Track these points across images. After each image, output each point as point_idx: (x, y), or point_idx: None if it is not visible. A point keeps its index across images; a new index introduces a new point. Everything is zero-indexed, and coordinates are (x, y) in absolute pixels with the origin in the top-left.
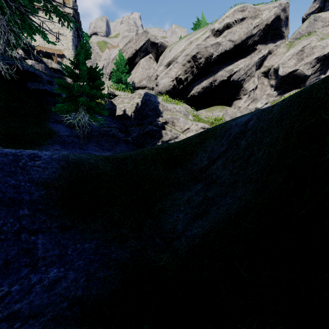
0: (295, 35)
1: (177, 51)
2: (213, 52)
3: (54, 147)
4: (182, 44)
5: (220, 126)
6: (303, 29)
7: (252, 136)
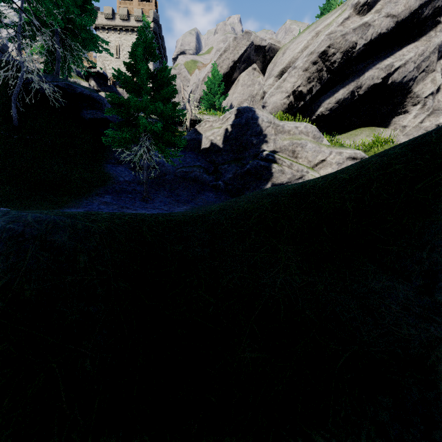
0: None
1: (294, 51)
2: (357, 41)
3: (103, 199)
4: (302, 40)
5: None
6: None
7: None
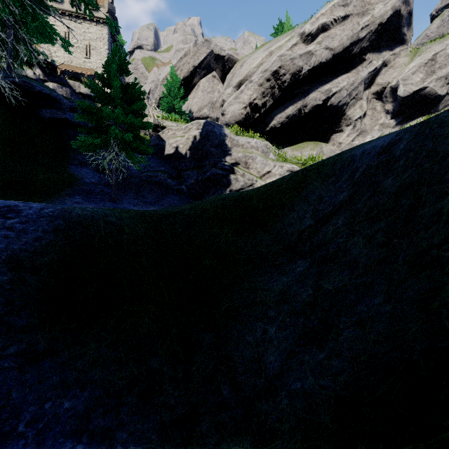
0: (421, 39)
1: (251, 65)
2: (303, 66)
3: (74, 199)
4: (258, 57)
5: (331, 159)
6: (432, 30)
7: (409, 170)
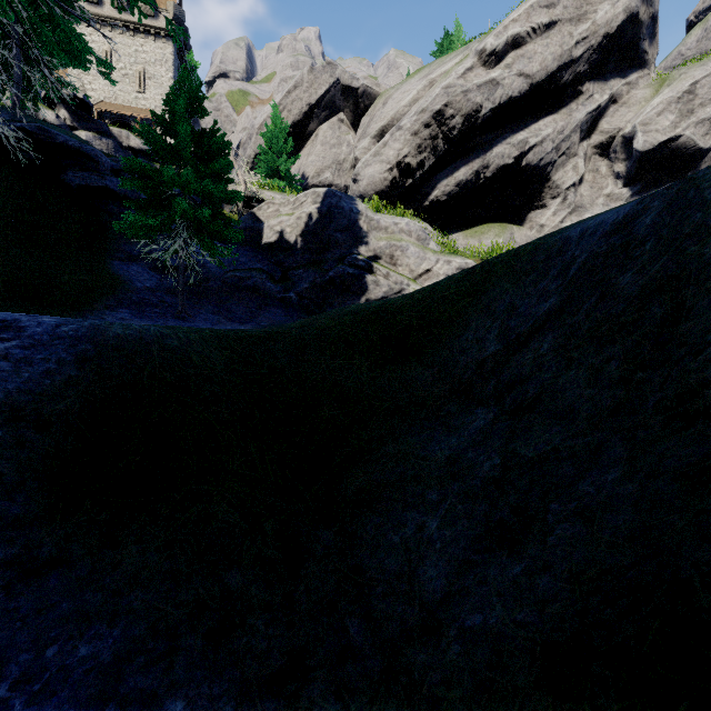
0: (671, 60)
1: (399, 103)
2: (482, 103)
3: (118, 314)
4: (411, 89)
5: (530, 245)
6: (689, 45)
7: (662, 258)
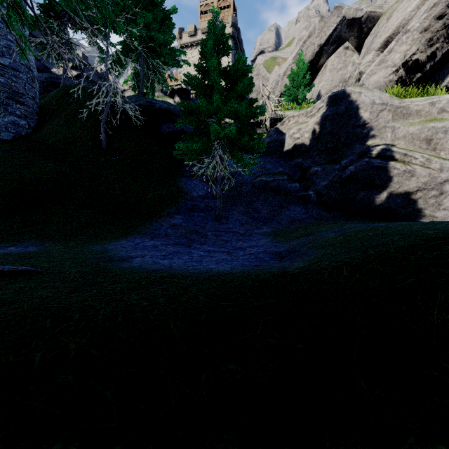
0: None
1: (405, 10)
2: None
3: (173, 220)
4: None
5: None
6: None
7: None
